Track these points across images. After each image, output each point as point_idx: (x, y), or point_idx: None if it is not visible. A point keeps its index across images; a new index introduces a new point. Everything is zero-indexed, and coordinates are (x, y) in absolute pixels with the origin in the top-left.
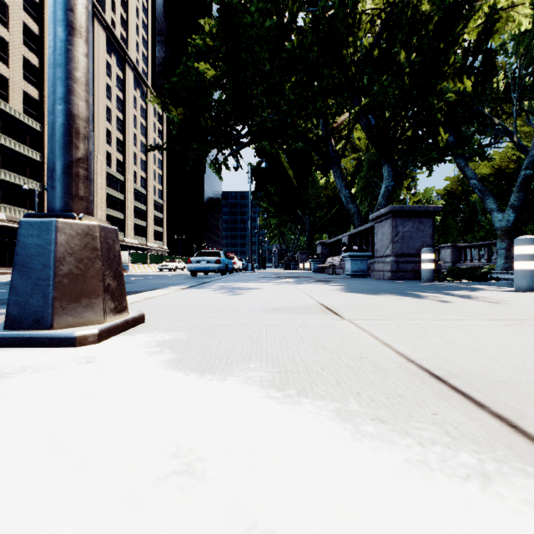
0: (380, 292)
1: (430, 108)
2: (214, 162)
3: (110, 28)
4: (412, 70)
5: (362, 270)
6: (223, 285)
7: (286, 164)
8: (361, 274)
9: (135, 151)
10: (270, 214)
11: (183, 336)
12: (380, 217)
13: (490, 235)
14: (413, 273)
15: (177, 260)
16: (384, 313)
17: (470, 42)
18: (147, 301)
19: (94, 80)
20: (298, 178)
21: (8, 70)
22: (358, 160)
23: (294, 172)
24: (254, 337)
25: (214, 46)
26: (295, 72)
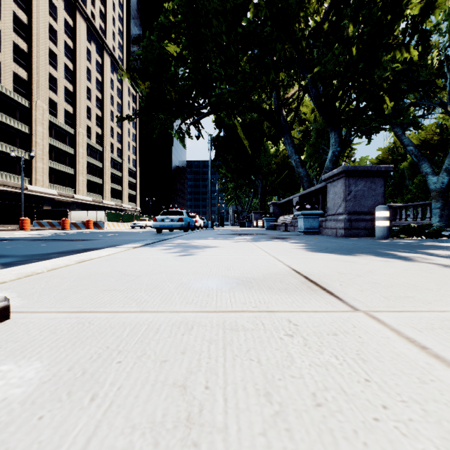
0: (350, 251)
1: (372, 80)
2: (177, 131)
3: (90, 20)
4: (360, 42)
5: (314, 228)
6: (180, 243)
7: (242, 135)
8: (313, 231)
9: (112, 126)
10: (228, 179)
11: (20, 389)
12: (332, 177)
13: (416, 198)
14: (365, 230)
15: (147, 219)
16: (399, 290)
17: (407, 22)
18: (76, 266)
19: (76, 64)
20: (252, 148)
21: (0, 54)
22: (304, 132)
23: (249, 142)
24: (193, 395)
25: (177, 22)
26: (251, 46)
